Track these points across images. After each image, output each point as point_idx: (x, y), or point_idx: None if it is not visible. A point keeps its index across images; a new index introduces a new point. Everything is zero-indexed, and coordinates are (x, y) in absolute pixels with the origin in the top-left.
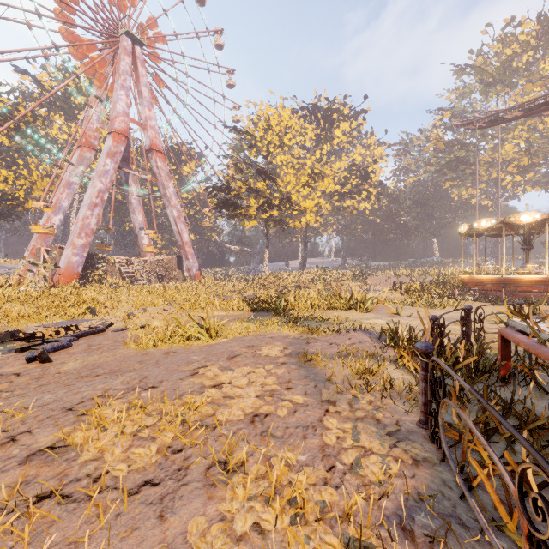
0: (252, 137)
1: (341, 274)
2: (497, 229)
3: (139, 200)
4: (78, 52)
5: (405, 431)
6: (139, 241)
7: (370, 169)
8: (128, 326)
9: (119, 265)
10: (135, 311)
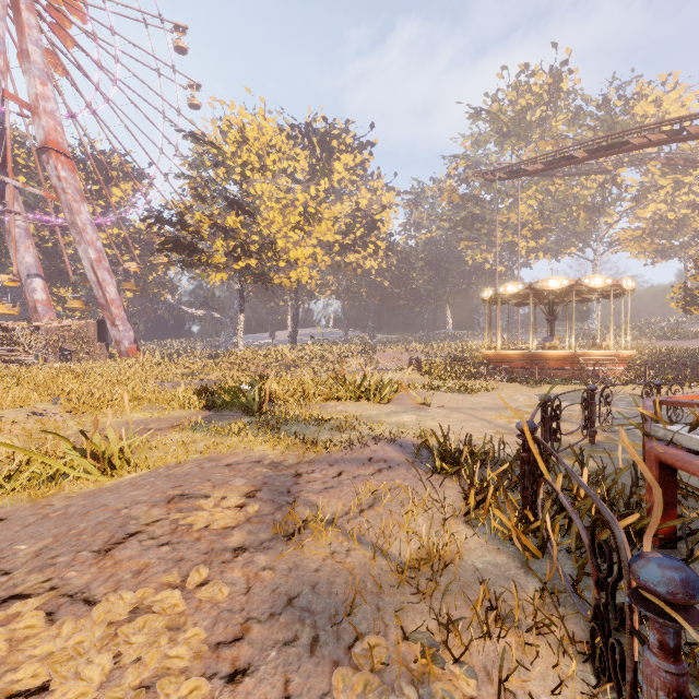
0: (219, 151)
1: (343, 349)
2: (521, 296)
3: (26, 229)
4: None
5: None
6: (27, 295)
7: (378, 217)
8: None
9: None
10: None
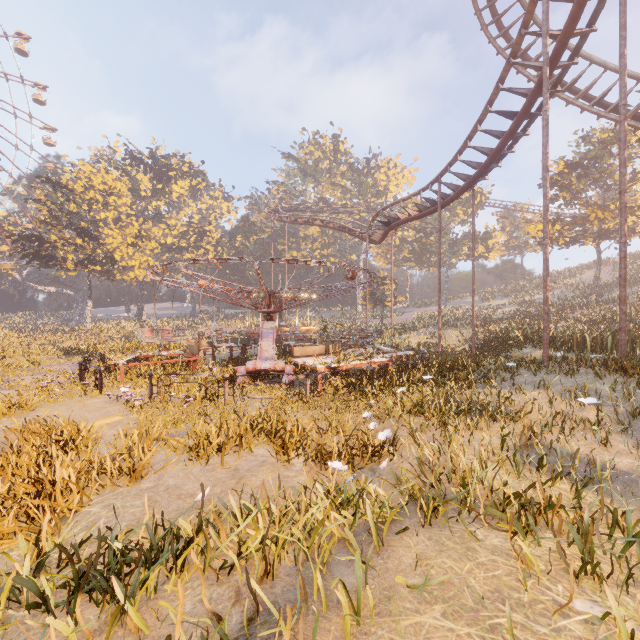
0: (71, 193)
1: (177, 325)
2: None
3: None
4: None
5: None
6: None
7: (207, 228)
8: None
9: None
10: None
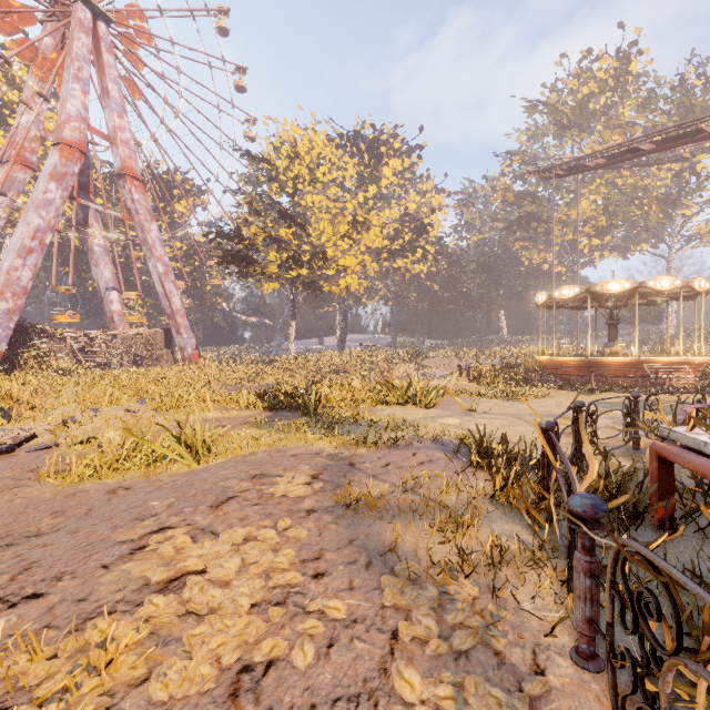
0: (273, 167)
1: (391, 355)
2: (579, 300)
3: (105, 247)
4: (2, 18)
5: (558, 686)
6: (105, 307)
7: (427, 221)
8: (58, 441)
9: (71, 341)
10: (79, 415)
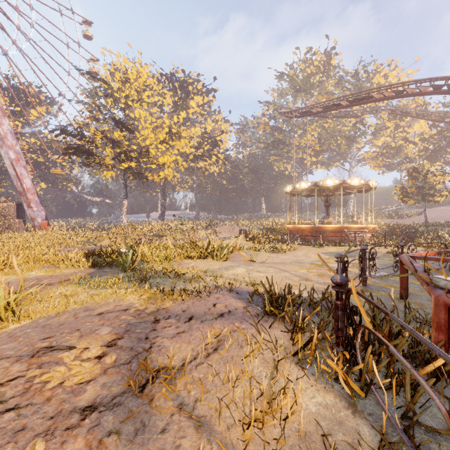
0: (108, 86)
1: (196, 224)
2: (309, 190)
3: None
4: None
5: None
6: None
7: (218, 138)
8: None
9: None
10: None
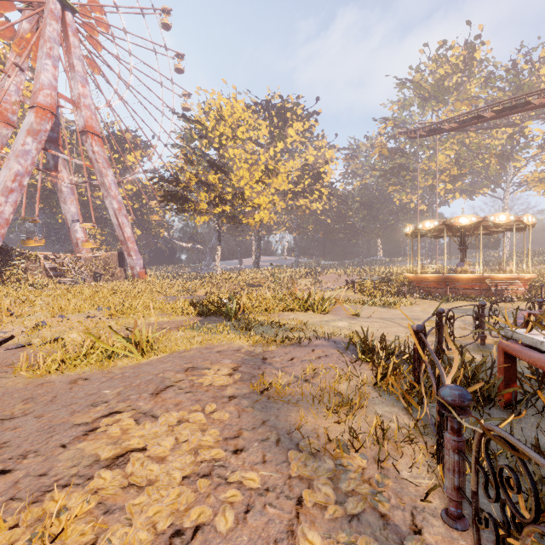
0: (203, 127)
1: (295, 273)
2: (437, 230)
3: (71, 188)
4: None
5: (432, 543)
6: (72, 235)
7: (322, 170)
8: (31, 341)
9: (44, 262)
10: (49, 320)
